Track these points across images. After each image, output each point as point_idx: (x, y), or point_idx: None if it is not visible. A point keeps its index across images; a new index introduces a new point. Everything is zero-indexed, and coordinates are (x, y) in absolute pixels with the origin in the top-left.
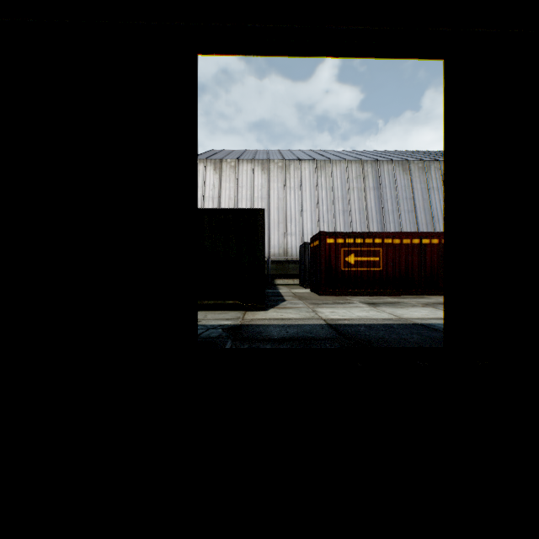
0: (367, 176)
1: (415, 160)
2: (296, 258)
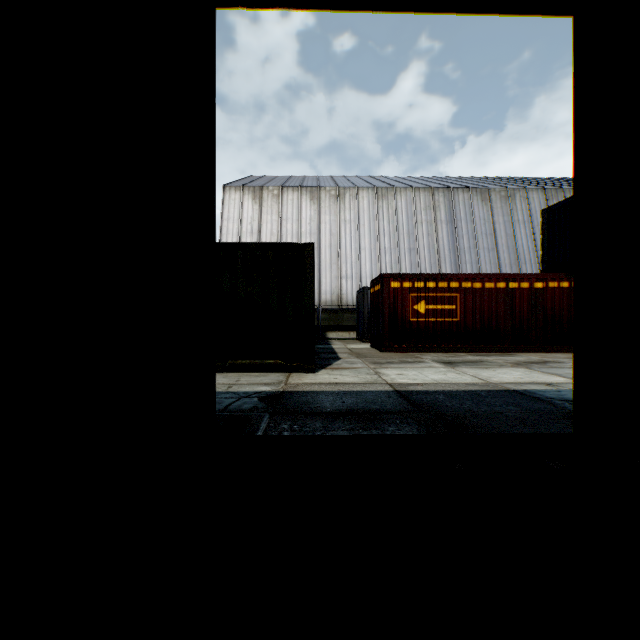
0: (438, 207)
1: (497, 187)
2: (352, 307)
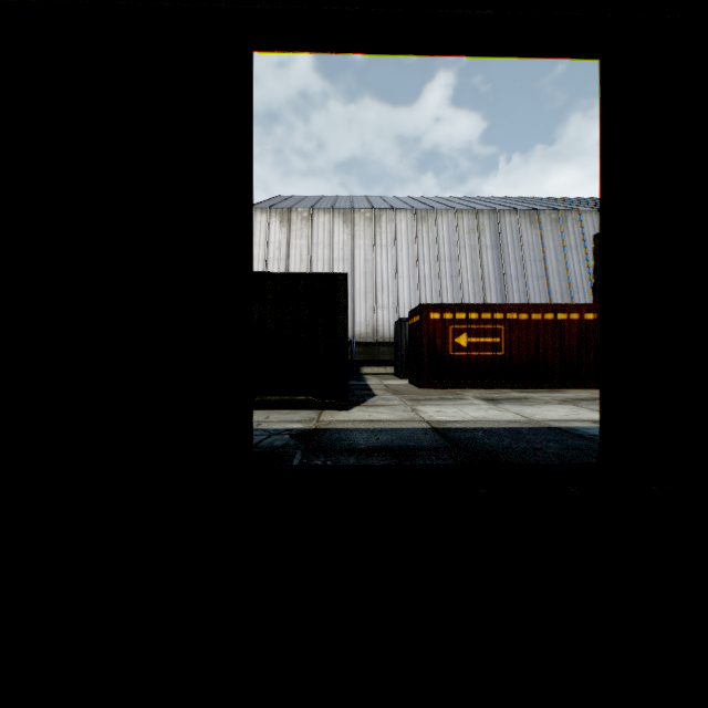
0: (483, 230)
1: (547, 209)
2: (388, 340)
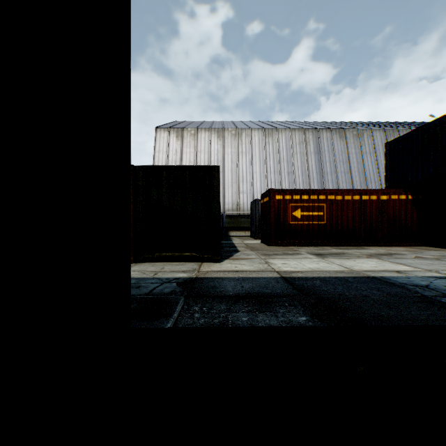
0: (309, 142)
1: (350, 128)
2: (247, 213)
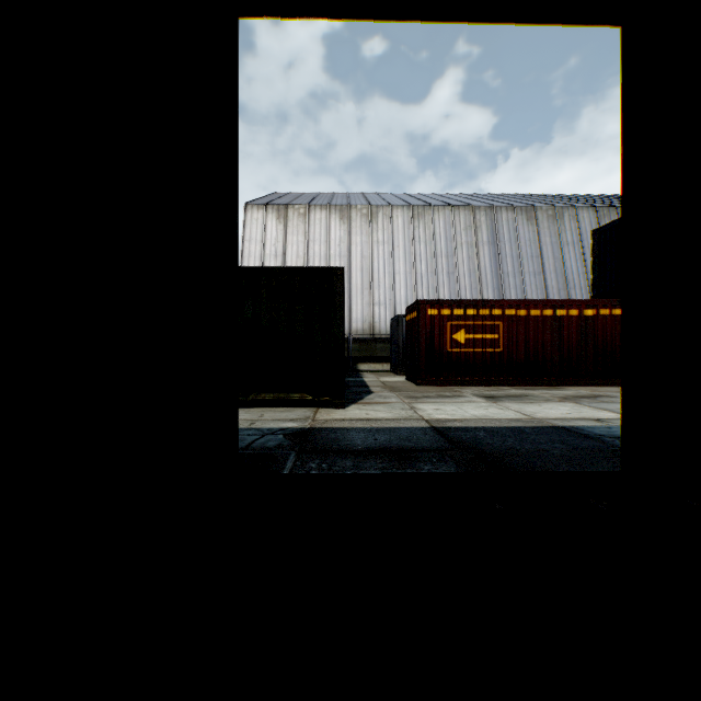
0: (480, 227)
1: (543, 206)
2: (385, 336)
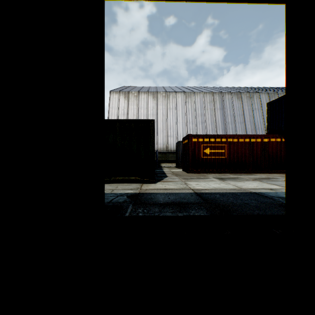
0: (216, 101)
1: (244, 92)
2: (173, 151)
